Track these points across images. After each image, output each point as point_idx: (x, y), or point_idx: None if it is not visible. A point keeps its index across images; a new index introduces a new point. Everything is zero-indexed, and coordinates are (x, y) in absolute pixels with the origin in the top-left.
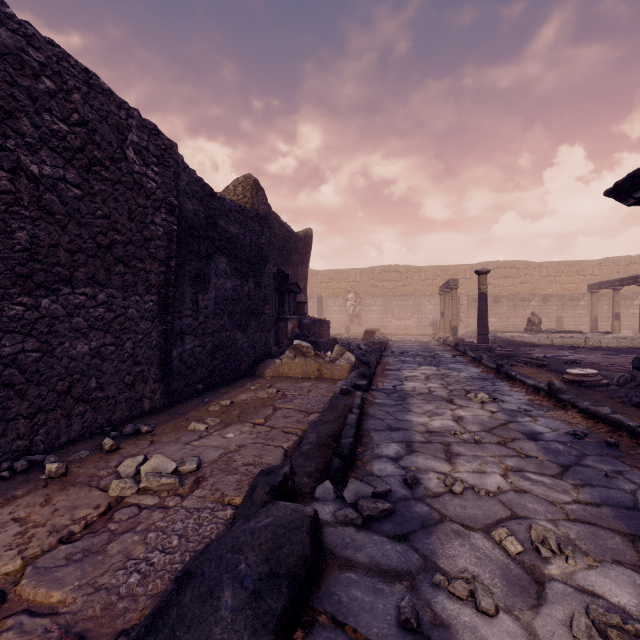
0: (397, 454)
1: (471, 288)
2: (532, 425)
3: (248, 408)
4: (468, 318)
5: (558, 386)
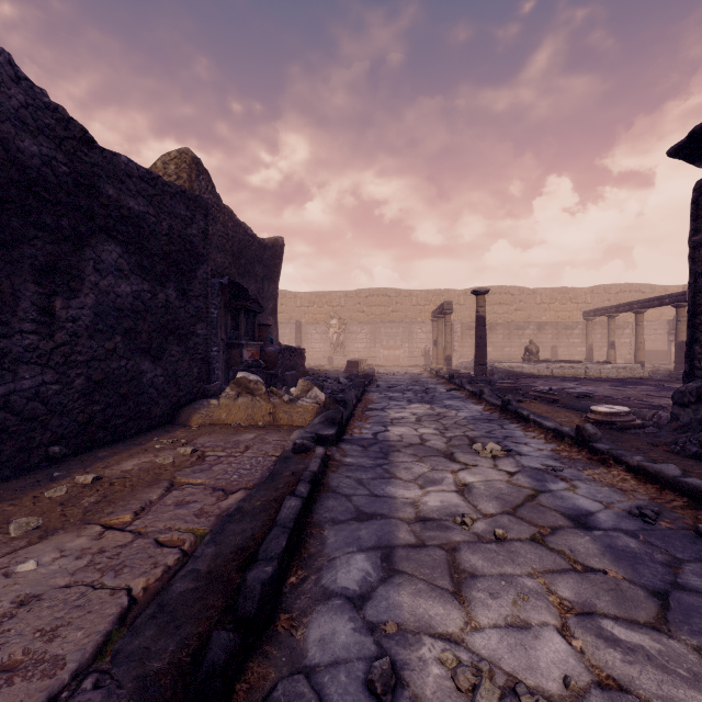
0: (363, 584)
1: (465, 315)
2: (572, 497)
3: (120, 489)
4: (462, 347)
5: (591, 431)
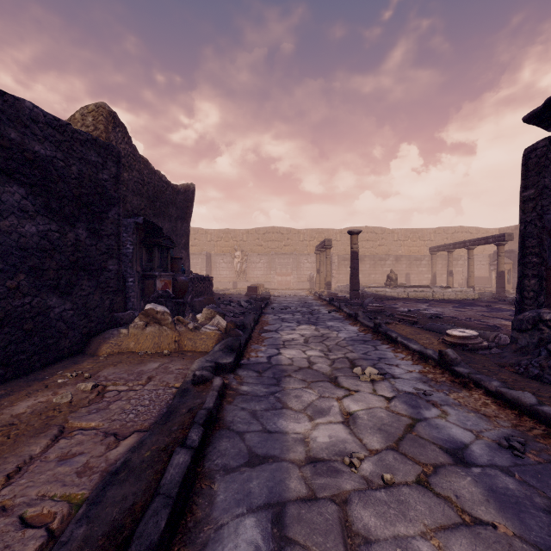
0: None
1: (341, 249)
2: (446, 426)
3: (2, 441)
4: (339, 274)
5: (452, 356)
